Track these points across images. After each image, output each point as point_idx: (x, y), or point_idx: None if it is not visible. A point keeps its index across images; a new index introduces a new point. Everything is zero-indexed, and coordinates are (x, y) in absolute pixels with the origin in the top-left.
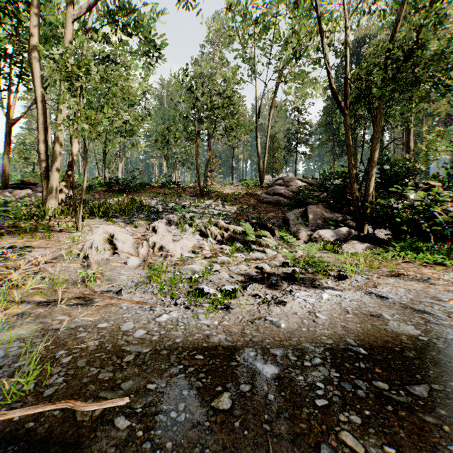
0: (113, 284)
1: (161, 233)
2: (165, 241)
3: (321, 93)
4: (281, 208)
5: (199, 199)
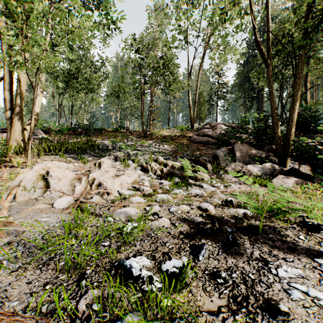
0: None
1: (104, 168)
2: (105, 176)
3: (238, 57)
4: (210, 147)
5: (143, 140)
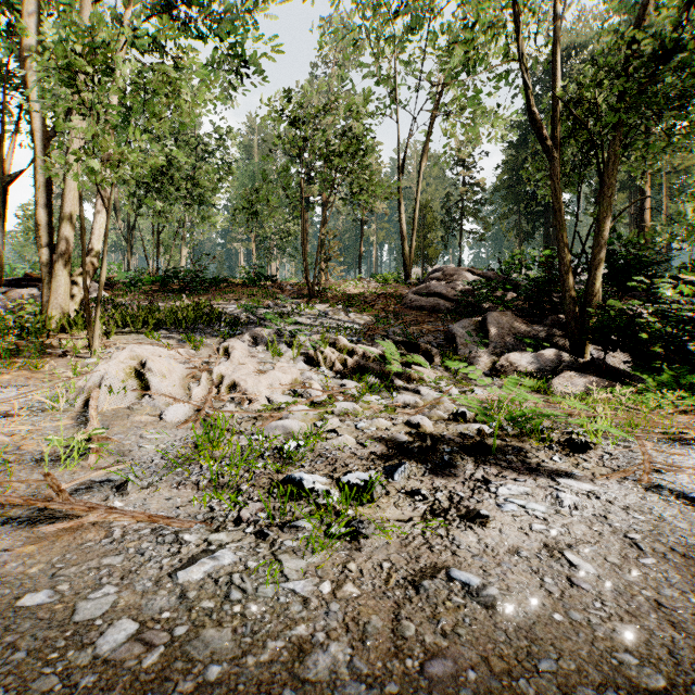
0: (112, 468)
1: (236, 358)
2: (241, 372)
3: (503, 133)
4: (441, 317)
5: (306, 302)
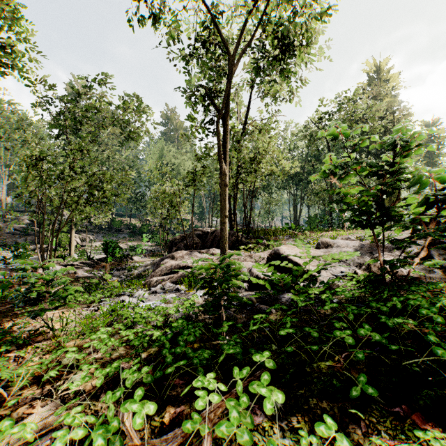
0: None
1: None
2: None
3: None
4: (16, 236)
5: None
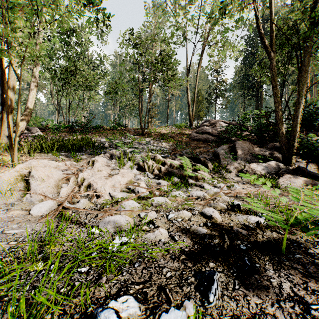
0: None
1: (96, 167)
2: (96, 177)
3: (238, 54)
4: (210, 144)
5: (140, 137)
